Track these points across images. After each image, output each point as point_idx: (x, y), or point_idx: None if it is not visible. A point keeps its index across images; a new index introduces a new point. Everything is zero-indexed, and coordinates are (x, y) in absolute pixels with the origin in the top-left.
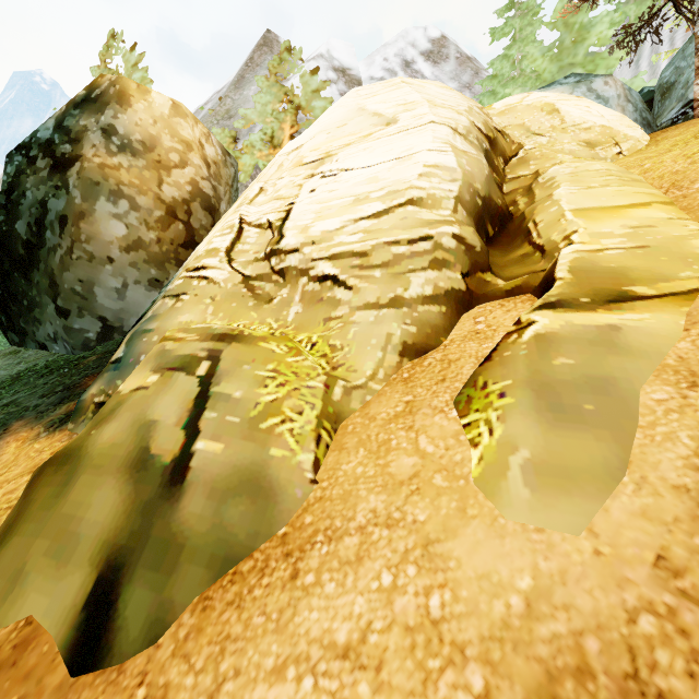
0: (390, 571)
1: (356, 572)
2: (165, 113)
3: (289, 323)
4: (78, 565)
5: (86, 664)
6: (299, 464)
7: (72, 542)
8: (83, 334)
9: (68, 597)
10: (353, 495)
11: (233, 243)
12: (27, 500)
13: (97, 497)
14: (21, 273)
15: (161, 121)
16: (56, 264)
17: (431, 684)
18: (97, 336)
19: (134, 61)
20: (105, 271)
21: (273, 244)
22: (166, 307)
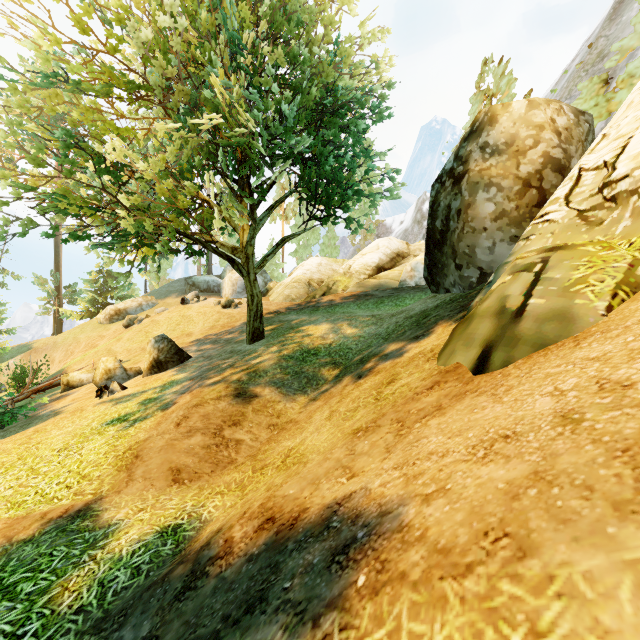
0: (634, 336)
1: (612, 340)
2: (521, 113)
3: (616, 236)
4: (474, 347)
5: (479, 373)
6: (595, 307)
7: (472, 340)
8: (469, 279)
9: (471, 356)
10: (629, 316)
11: (571, 189)
12: (452, 336)
13: (481, 326)
14: (438, 249)
15: (518, 121)
16: (455, 239)
17: (632, 360)
18: (477, 280)
19: (501, 72)
20: (481, 237)
21: (605, 178)
22: (519, 247)
